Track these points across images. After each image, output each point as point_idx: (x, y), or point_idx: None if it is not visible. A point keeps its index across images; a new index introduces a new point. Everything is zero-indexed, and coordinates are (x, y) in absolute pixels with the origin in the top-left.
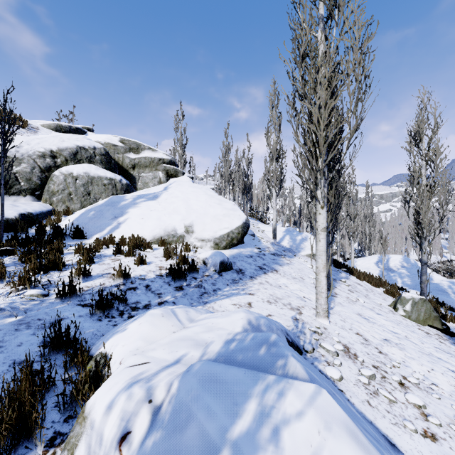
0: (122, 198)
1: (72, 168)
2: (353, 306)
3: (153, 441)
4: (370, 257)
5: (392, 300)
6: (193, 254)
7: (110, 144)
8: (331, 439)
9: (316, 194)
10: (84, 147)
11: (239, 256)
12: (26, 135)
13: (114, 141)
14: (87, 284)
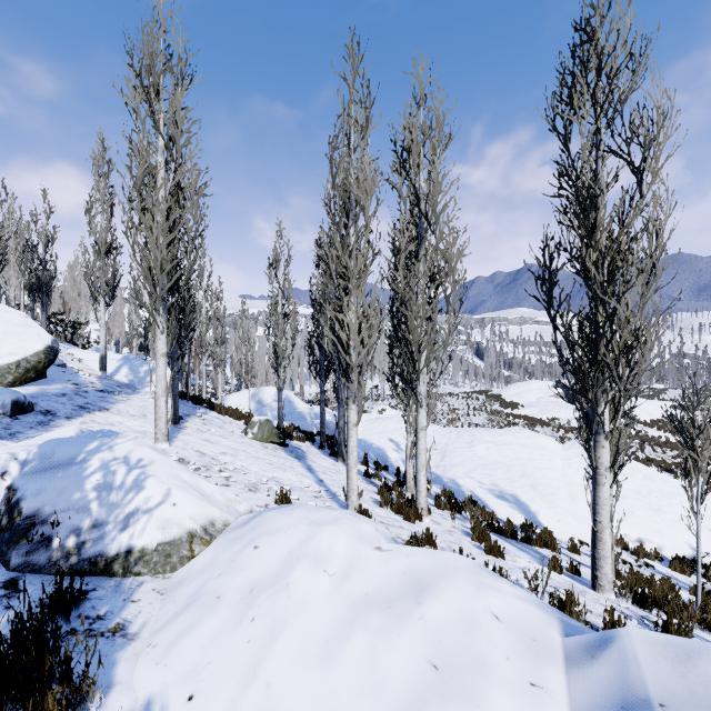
0: None
1: None
2: (202, 434)
3: (31, 467)
4: (245, 392)
5: None
6: None
7: None
8: (141, 448)
9: (156, 319)
10: None
11: (43, 395)
12: None
13: None
14: None
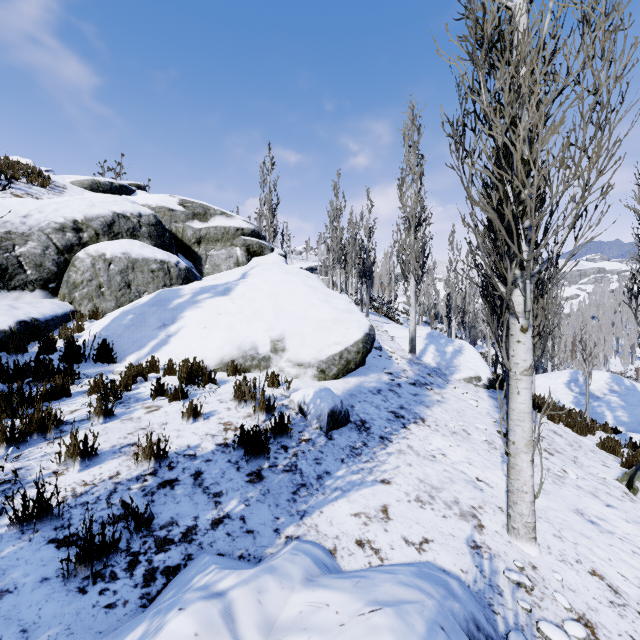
0: (176, 293)
1: (104, 247)
2: (563, 490)
3: None
4: (557, 374)
5: (615, 463)
6: (283, 391)
7: (165, 209)
8: None
9: (513, 305)
10: (124, 214)
11: (360, 391)
12: (47, 197)
13: (170, 203)
14: (86, 477)
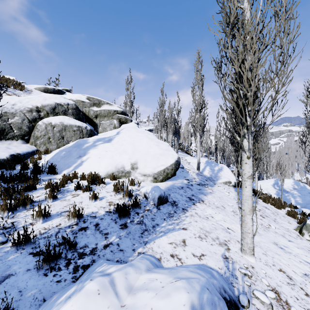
0: (86, 141)
1: (51, 119)
2: (268, 233)
3: None
4: (268, 180)
5: (294, 222)
6: (136, 187)
7: (80, 101)
8: None
9: (243, 146)
10: (60, 104)
11: (173, 188)
12: (23, 95)
13: (82, 98)
14: (45, 225)
